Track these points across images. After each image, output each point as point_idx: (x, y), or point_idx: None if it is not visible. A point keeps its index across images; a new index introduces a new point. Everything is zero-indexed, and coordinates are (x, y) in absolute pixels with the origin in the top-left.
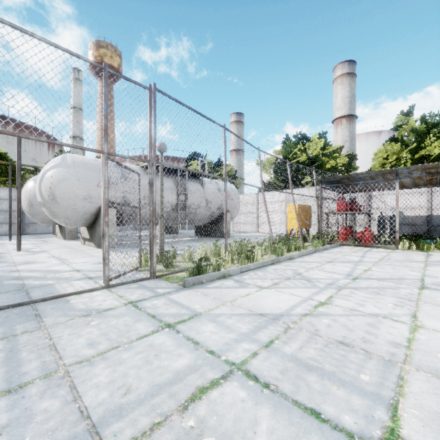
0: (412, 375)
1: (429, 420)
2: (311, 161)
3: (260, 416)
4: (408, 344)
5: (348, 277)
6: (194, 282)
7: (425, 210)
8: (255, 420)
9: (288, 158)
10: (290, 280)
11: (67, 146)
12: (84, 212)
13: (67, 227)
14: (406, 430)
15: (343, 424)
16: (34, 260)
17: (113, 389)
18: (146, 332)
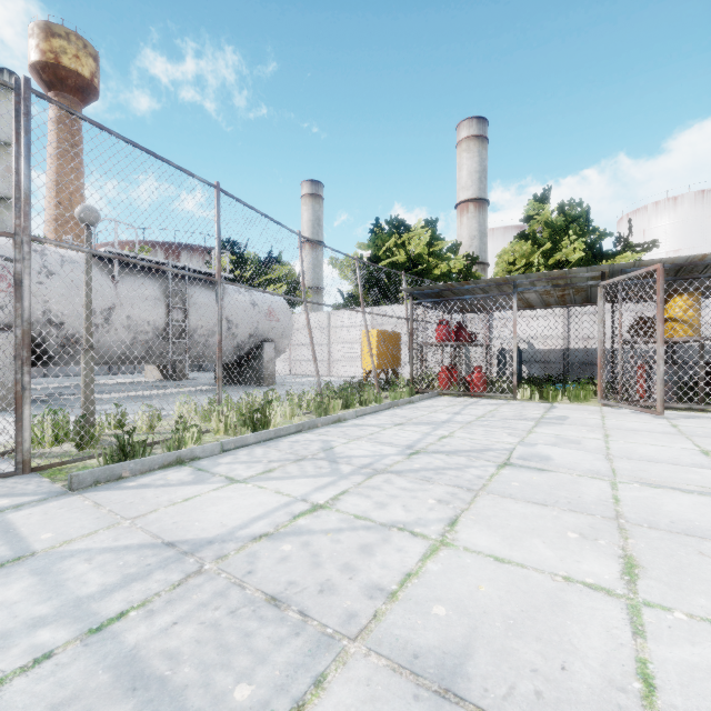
0: (347, 670)
1: None
2: (412, 263)
3: None
4: (397, 588)
5: (406, 451)
6: (97, 479)
7: (561, 340)
8: None
9: (379, 257)
10: (302, 462)
11: None
12: None
13: None
14: None
15: None
16: None
17: None
18: None
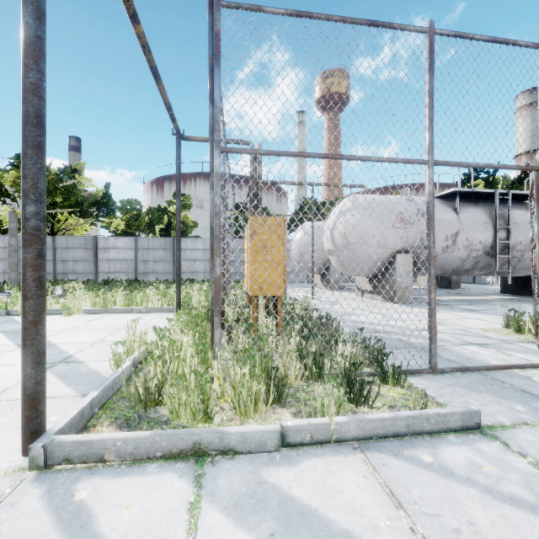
0: None
1: None
2: None
3: None
4: None
5: None
6: None
7: None
8: None
9: None
10: None
11: (502, 168)
12: (377, 259)
13: (331, 277)
14: None
15: None
16: (350, 312)
17: None
18: None
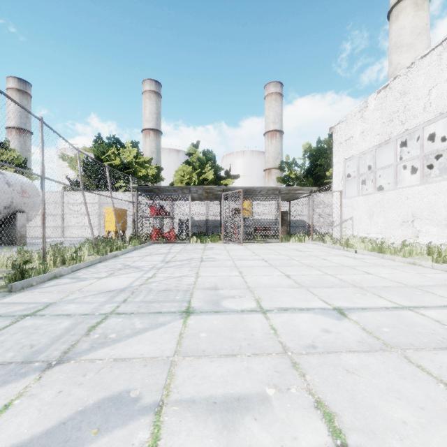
0: (196, 291)
1: (200, 300)
2: (124, 166)
3: (134, 321)
4: (194, 283)
5: (163, 262)
6: (23, 286)
7: (205, 216)
8: (132, 323)
9: (101, 158)
10: (122, 270)
11: None
12: None
13: None
14: (193, 304)
15: (171, 311)
16: None
17: (17, 350)
18: (4, 324)
